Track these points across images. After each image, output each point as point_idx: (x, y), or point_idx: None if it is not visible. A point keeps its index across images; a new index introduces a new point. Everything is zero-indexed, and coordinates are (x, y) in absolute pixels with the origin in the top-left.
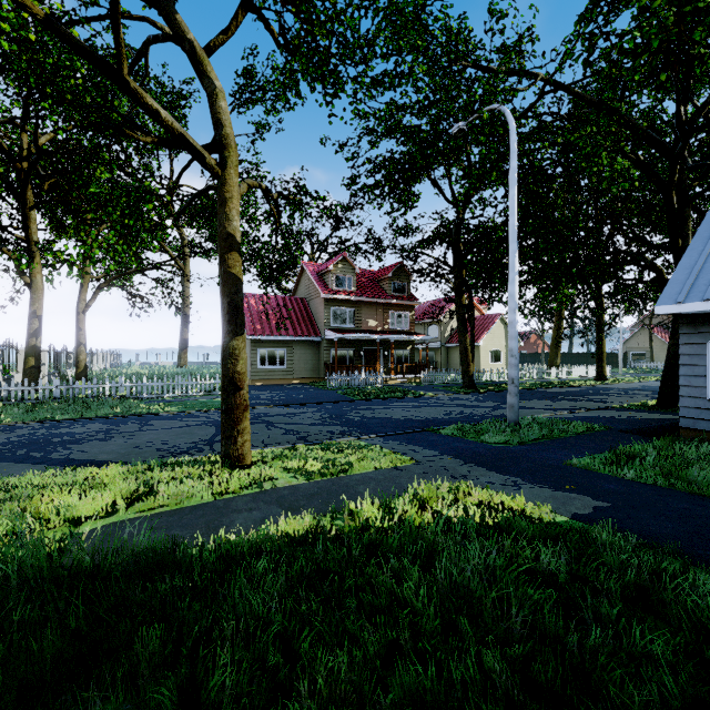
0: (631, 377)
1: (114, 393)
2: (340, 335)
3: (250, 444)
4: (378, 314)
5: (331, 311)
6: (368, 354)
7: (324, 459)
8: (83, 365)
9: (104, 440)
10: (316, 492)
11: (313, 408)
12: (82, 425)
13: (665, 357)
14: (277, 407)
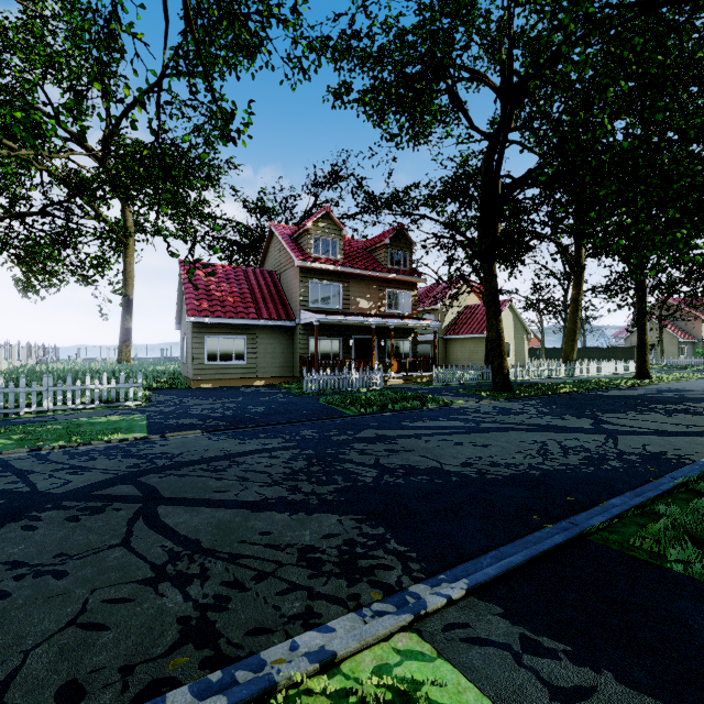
0: (668, 374)
1: None
2: (321, 317)
3: None
4: (372, 292)
5: (309, 285)
6: (359, 345)
7: None
8: None
9: None
10: None
11: (275, 438)
12: None
13: (674, 352)
14: (208, 436)
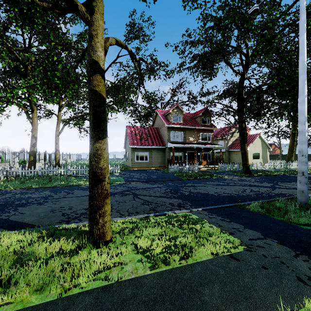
0: None
1: (65, 173)
2: (175, 145)
3: (110, 223)
4: (194, 134)
5: (170, 133)
6: (189, 155)
7: (167, 237)
8: (58, 160)
9: (40, 204)
10: (159, 295)
11: (161, 184)
12: (39, 192)
13: None
14: (142, 183)
